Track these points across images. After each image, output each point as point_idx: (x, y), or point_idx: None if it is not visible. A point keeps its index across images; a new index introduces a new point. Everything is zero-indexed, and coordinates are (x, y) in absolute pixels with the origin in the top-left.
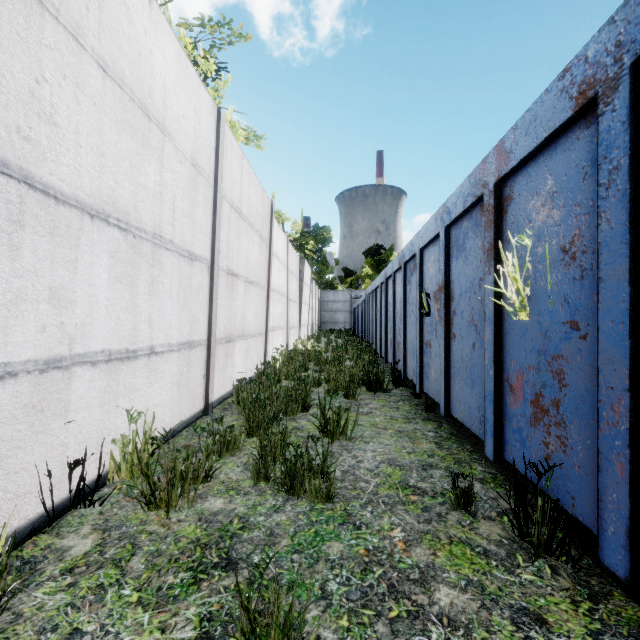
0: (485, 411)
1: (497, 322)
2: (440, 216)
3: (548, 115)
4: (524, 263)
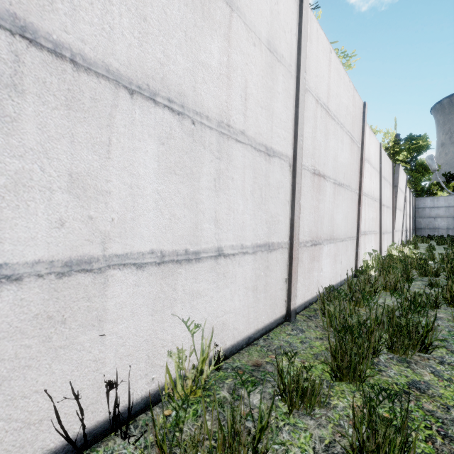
0: None
1: None
2: None
3: None
4: None
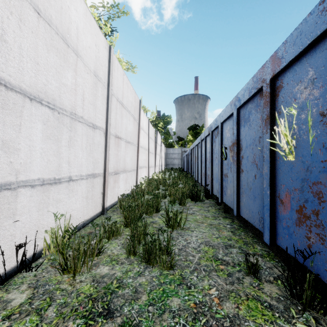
0: (263, 215)
1: (272, 162)
2: (233, 103)
3: (311, 29)
4: (291, 125)
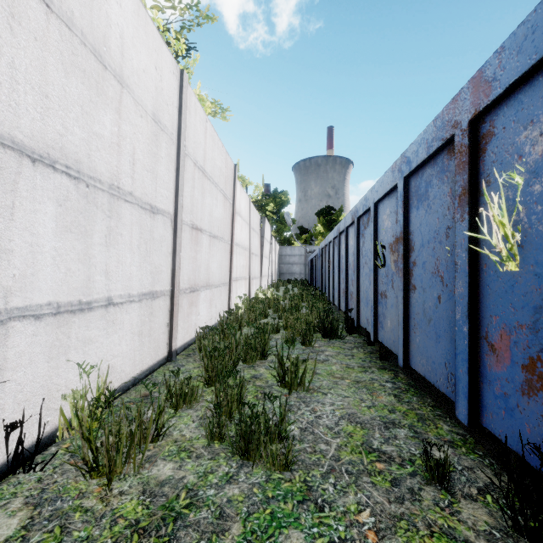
0: (456, 370)
1: (472, 273)
2: (398, 167)
3: None
4: (512, 205)
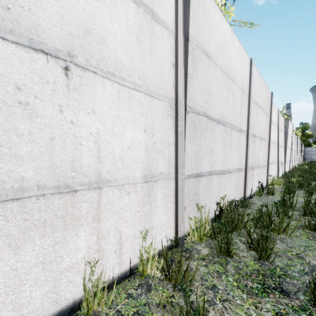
0: None
1: None
2: None
3: None
4: None
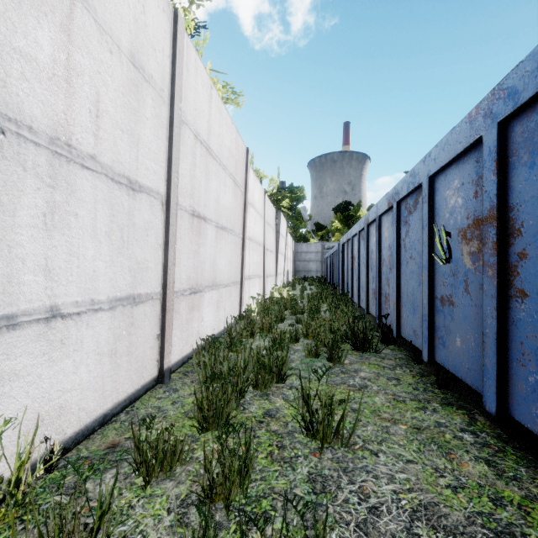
0: None
1: None
2: (484, 111)
3: None
4: None
